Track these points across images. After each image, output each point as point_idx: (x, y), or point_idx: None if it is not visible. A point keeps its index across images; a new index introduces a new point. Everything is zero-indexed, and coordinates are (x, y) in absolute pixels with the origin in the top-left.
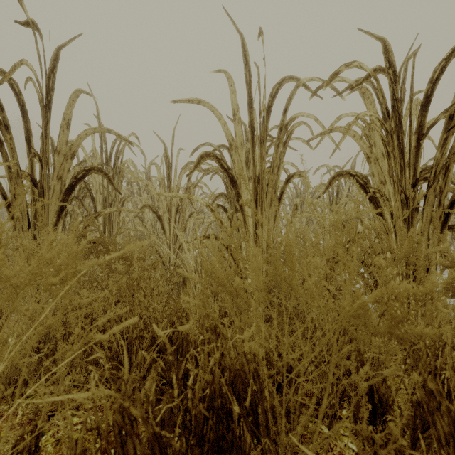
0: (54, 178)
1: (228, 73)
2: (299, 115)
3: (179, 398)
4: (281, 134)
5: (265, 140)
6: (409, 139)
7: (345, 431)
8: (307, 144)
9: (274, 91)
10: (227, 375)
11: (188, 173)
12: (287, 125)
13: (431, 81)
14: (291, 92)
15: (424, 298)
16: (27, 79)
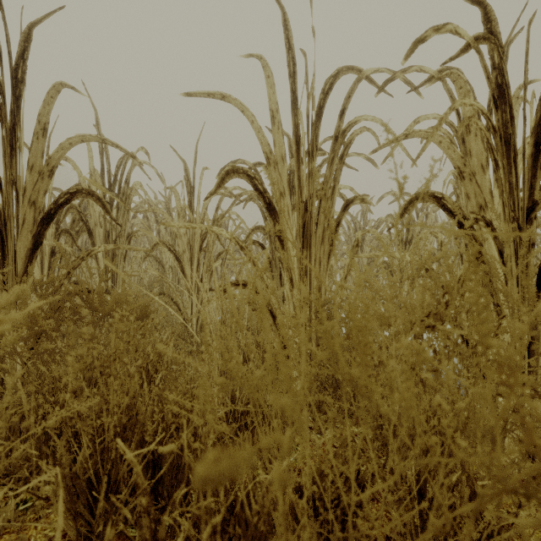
0: (24, 204)
1: (264, 60)
2: (361, 119)
3: None
4: (336, 145)
5: (315, 149)
6: (523, 144)
7: None
8: (370, 161)
9: (327, 86)
10: None
11: (208, 195)
12: (345, 132)
13: None
14: (351, 87)
15: None
16: None
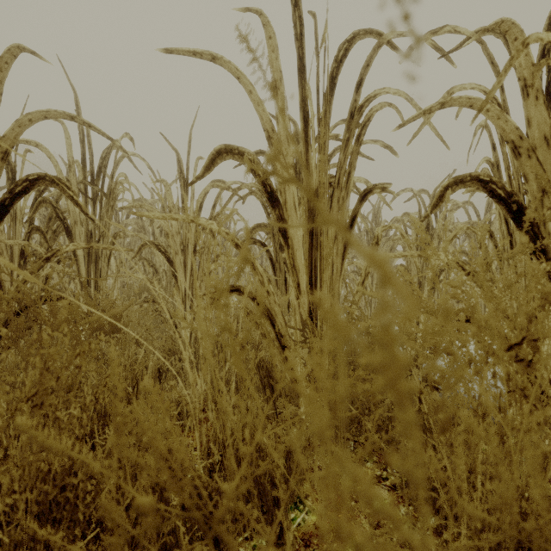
0: None
1: (265, 16)
2: (382, 92)
3: None
4: (352, 123)
5: (327, 122)
6: None
7: None
8: (389, 149)
9: (341, 52)
10: None
11: (193, 179)
12: (362, 108)
13: None
14: (369, 54)
15: None
16: None
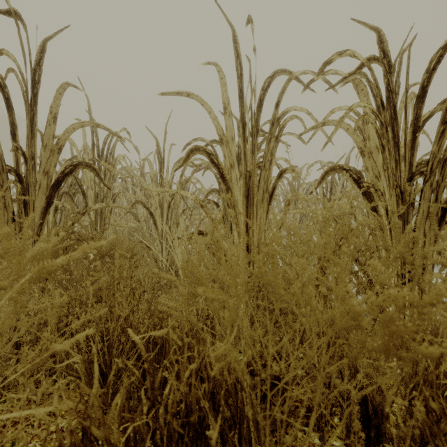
0: (40, 173)
1: (218, 66)
2: (292, 109)
3: (149, 415)
4: (273, 128)
5: (256, 134)
6: (405, 132)
7: (337, 441)
8: (300, 139)
9: (266, 84)
10: (205, 387)
11: (177, 167)
12: (279, 119)
13: (428, 71)
14: (284, 85)
15: (420, 297)
16: (8, 70)
